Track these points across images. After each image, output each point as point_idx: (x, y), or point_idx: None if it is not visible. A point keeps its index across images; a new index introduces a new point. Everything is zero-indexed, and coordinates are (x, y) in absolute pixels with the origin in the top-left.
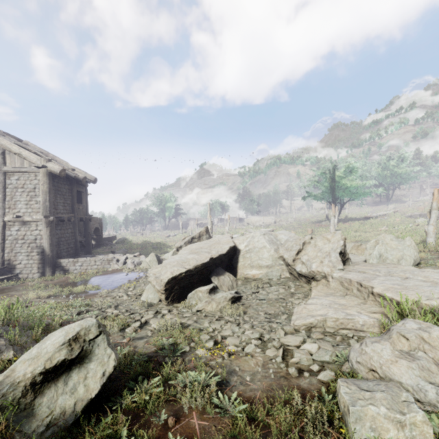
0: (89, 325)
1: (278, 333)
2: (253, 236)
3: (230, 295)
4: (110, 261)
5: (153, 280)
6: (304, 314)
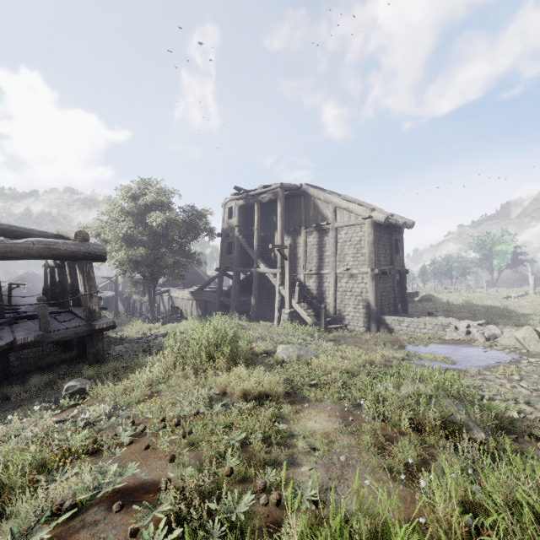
0: None
1: None
2: None
3: None
4: (445, 327)
5: None
6: None
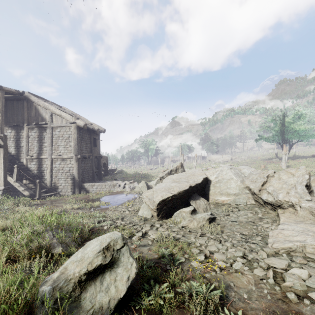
0: (116, 237)
1: (261, 254)
2: (221, 170)
3: (207, 216)
4: (115, 186)
5: (147, 201)
6: (281, 238)
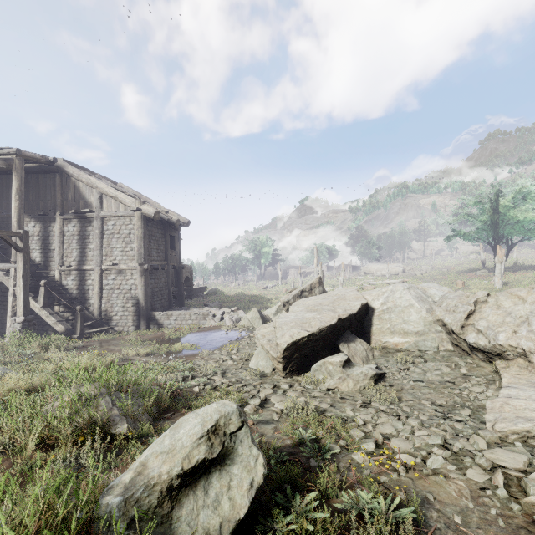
0: (229, 412)
1: (475, 442)
2: (392, 290)
3: (371, 372)
4: (206, 316)
5: (265, 344)
6: (509, 414)
